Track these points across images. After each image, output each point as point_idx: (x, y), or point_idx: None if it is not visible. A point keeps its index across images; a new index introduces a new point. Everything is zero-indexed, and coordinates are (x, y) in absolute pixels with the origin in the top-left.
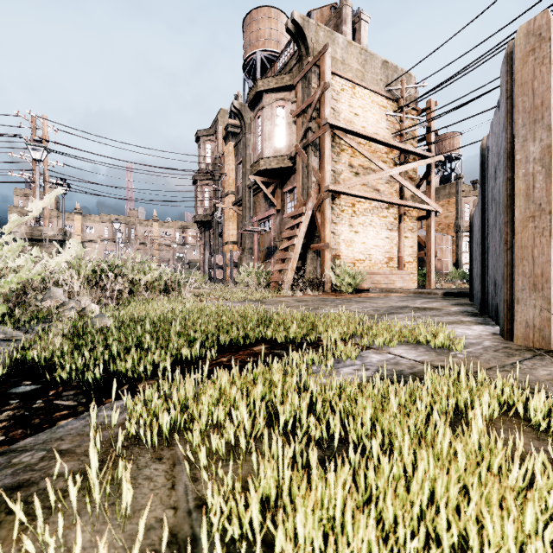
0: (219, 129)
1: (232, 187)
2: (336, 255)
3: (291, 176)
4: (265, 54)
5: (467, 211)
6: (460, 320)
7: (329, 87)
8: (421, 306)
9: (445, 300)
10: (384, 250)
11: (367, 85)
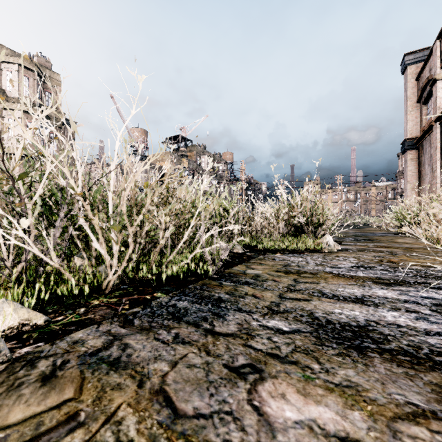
0: None
1: None
2: None
3: None
4: None
5: None
6: None
7: None
8: None
9: None
10: None
11: None
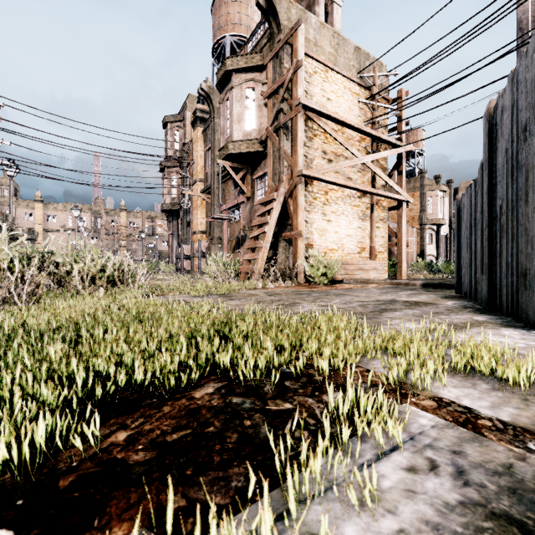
0: (188, 115)
1: (200, 175)
2: (309, 244)
3: (262, 162)
4: (235, 39)
5: (431, 204)
6: (474, 319)
7: (302, 65)
8: (410, 300)
9: (428, 292)
10: (356, 240)
11: (340, 69)
